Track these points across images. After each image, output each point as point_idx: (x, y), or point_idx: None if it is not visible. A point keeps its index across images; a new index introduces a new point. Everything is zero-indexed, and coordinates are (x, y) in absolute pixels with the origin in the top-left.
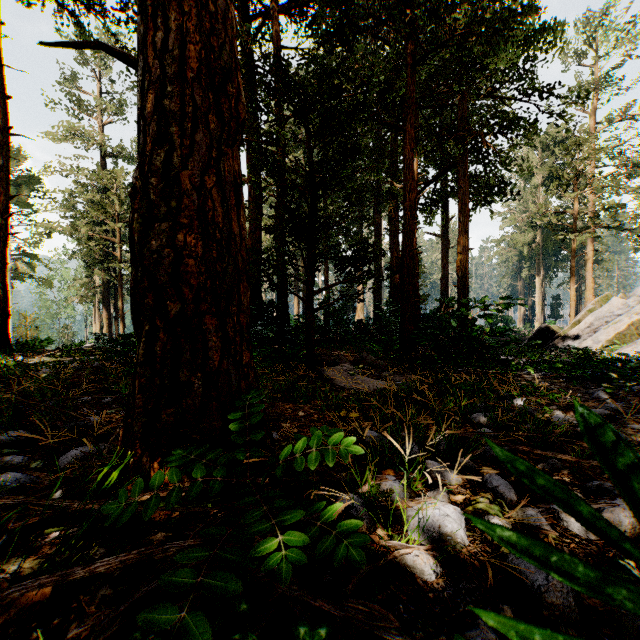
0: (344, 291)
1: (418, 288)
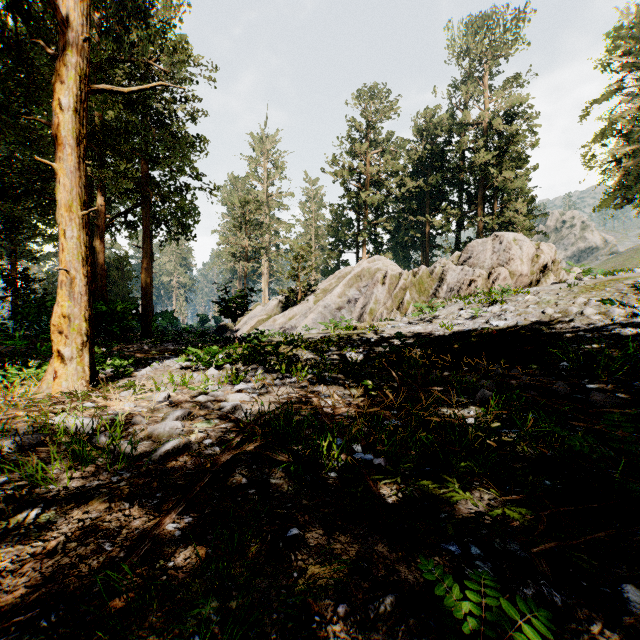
0: (15, 299)
1: (106, 294)
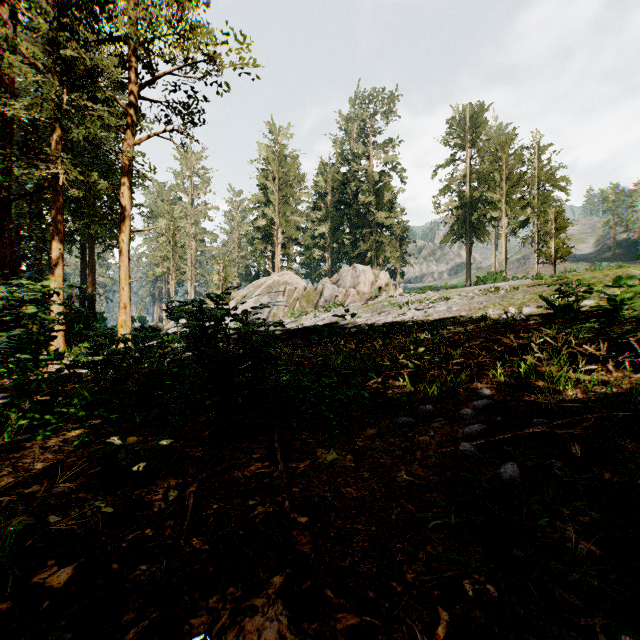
0: None
1: None
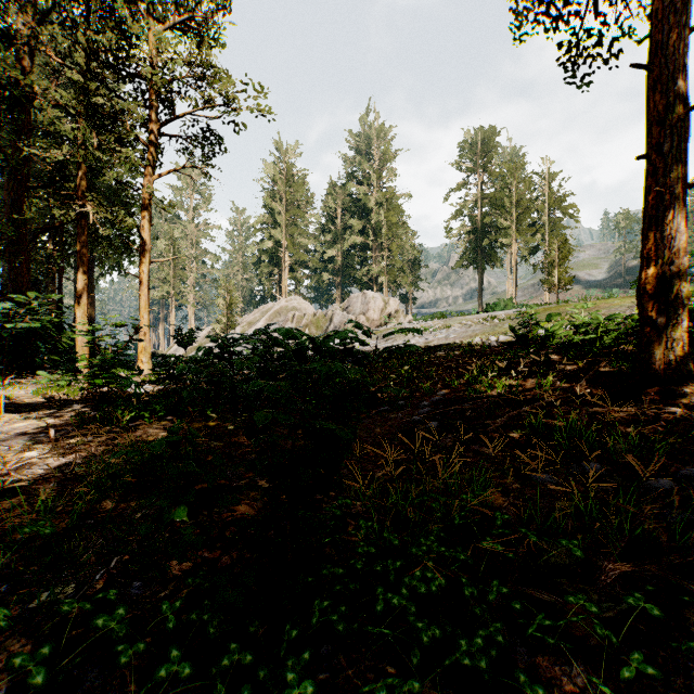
0: None
1: None
